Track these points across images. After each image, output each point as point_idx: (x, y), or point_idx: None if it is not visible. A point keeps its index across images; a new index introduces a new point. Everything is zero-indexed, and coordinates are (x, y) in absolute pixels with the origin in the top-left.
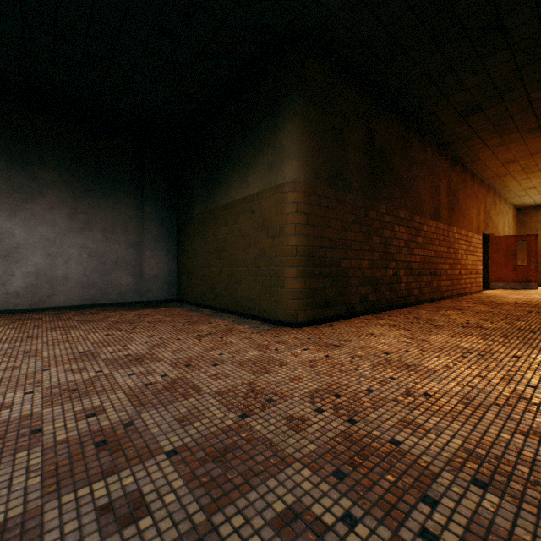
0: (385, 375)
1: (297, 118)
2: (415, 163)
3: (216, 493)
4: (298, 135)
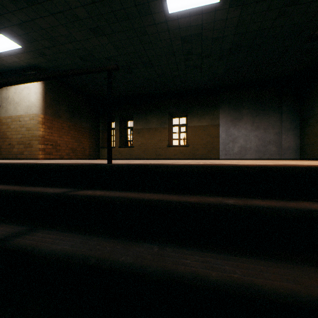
0: None
1: None
2: None
3: None
4: None
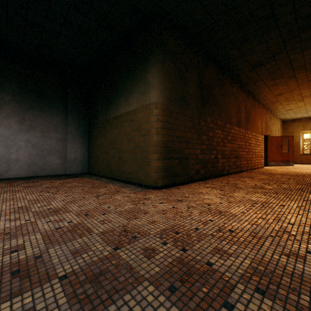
0: (206, 219)
1: (157, 65)
2: (227, 94)
3: (88, 307)
4: (158, 75)
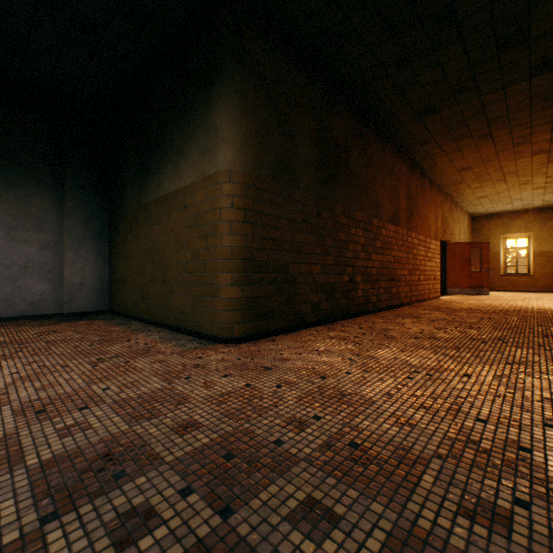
0: (309, 413)
1: (232, 96)
2: (373, 163)
3: None
4: (234, 116)
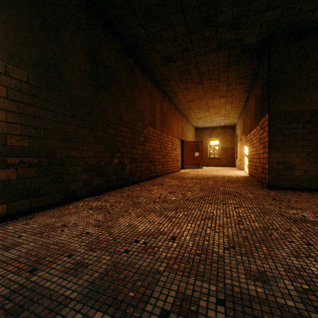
0: None
1: None
2: (138, 86)
3: None
4: None
